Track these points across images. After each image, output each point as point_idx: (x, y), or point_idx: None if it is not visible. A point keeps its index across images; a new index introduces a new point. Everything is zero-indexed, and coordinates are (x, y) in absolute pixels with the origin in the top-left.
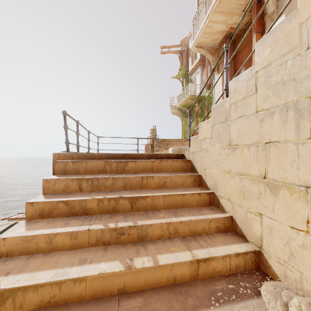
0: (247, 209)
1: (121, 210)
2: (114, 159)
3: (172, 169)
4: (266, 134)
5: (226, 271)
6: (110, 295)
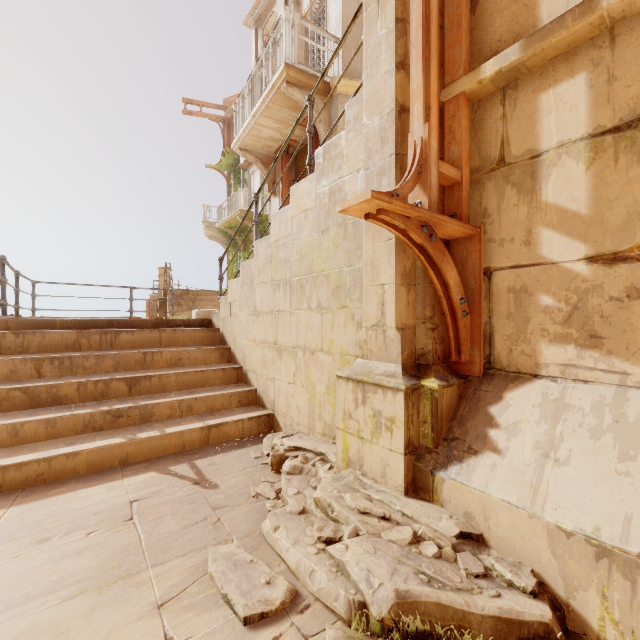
0: (266, 377)
1: (115, 396)
2: (94, 329)
3: (193, 342)
4: (277, 304)
5: (237, 433)
6: (110, 468)
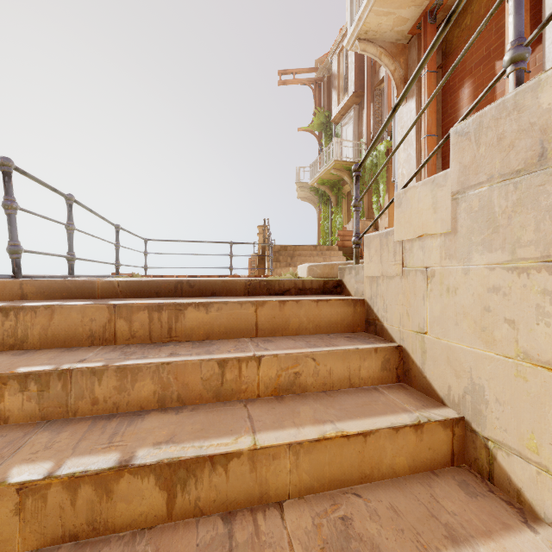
0: None
1: (126, 521)
2: (152, 297)
3: (315, 326)
4: None
5: None
6: None
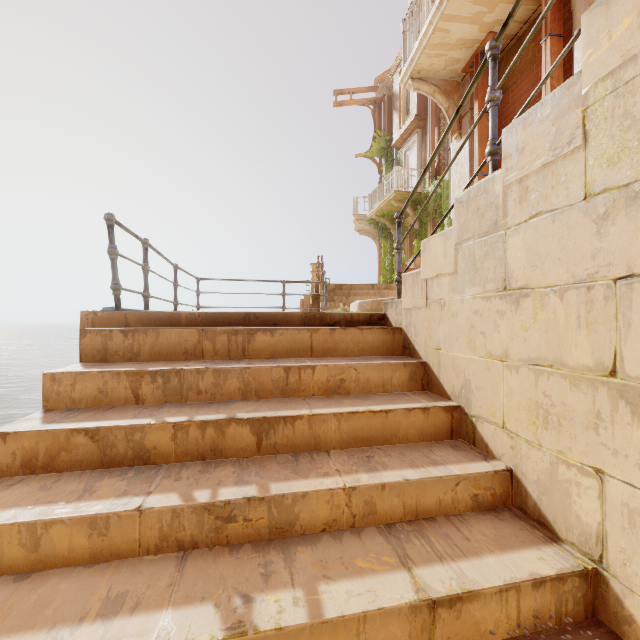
0: (555, 455)
1: (233, 452)
2: (225, 326)
3: (359, 350)
4: (618, 255)
5: (509, 632)
6: None
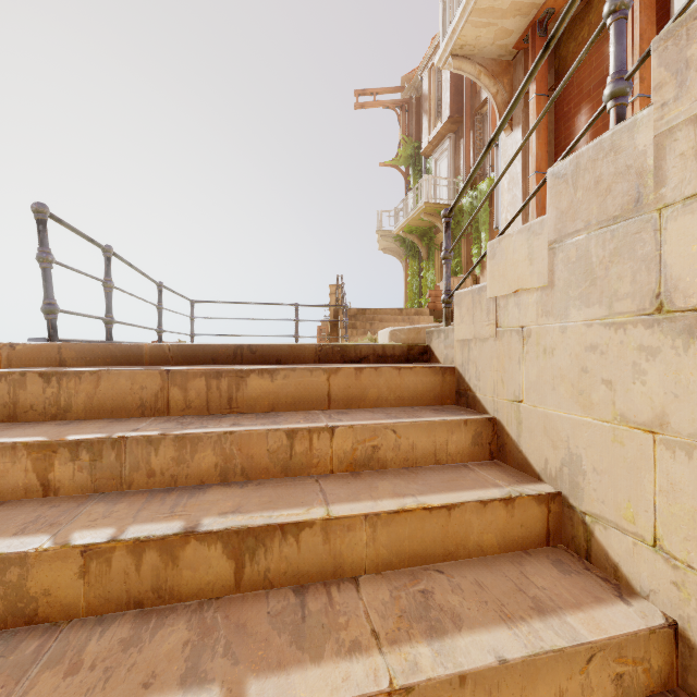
0: None
1: (193, 590)
2: (208, 364)
3: (397, 398)
4: None
5: None
6: None
